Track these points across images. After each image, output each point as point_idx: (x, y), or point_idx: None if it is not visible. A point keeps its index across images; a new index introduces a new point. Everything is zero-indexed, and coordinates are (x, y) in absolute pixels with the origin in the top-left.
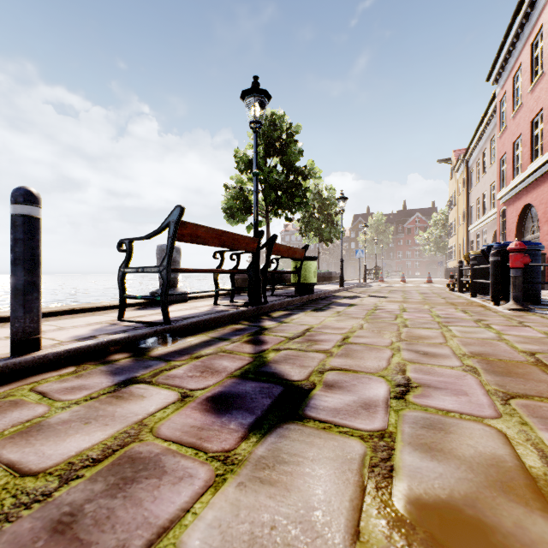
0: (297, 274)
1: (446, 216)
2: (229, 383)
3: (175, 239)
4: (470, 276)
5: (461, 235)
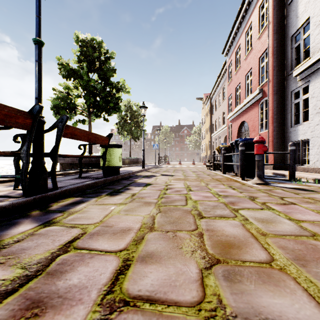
0: (102, 158)
1: (200, 129)
2: None
3: None
4: (222, 160)
5: (207, 139)
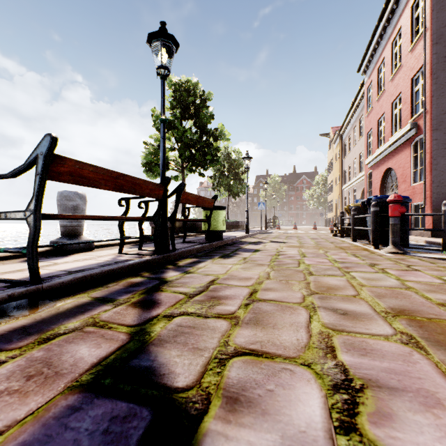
0: (207, 222)
1: (325, 178)
2: (57, 409)
3: (47, 177)
4: (352, 224)
5: (337, 193)
